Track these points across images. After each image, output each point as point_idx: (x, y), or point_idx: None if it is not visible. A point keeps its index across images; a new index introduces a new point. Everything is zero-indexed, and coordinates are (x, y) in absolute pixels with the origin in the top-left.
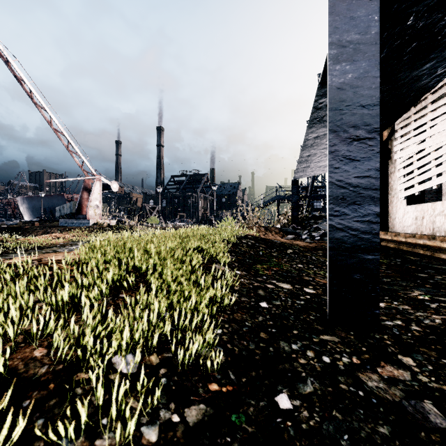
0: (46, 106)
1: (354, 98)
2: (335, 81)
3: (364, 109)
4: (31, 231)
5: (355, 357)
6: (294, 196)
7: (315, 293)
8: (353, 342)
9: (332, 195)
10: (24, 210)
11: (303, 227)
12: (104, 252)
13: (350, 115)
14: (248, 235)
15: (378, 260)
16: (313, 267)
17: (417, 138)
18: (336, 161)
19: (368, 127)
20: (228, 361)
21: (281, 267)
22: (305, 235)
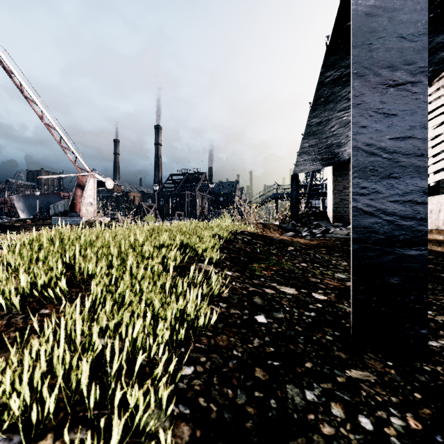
0: (37, 100)
1: (389, 26)
2: (362, 5)
3: (405, 41)
4: (22, 228)
5: (410, 416)
6: (293, 191)
7: (327, 299)
8: (397, 382)
9: (357, 165)
10: (20, 208)
11: (303, 224)
12: (39, 246)
13: (383, 51)
14: (244, 231)
15: (425, 257)
16: (318, 266)
17: (432, 122)
18: (363, 117)
19: (410, 66)
20: (195, 439)
21: (281, 267)
22: (305, 232)
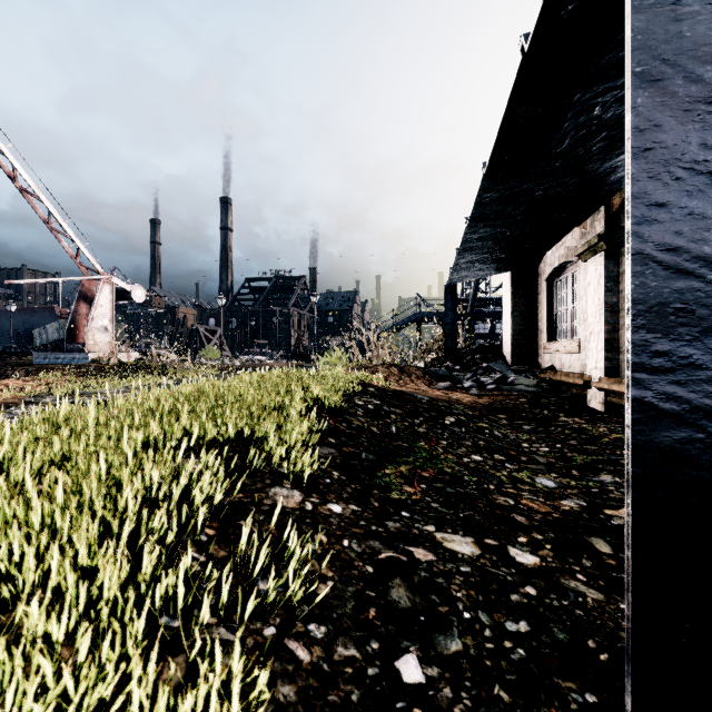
0: (3, 146)
1: None
2: None
3: None
4: None
5: None
6: (449, 312)
7: (541, 566)
8: None
9: (643, 299)
10: None
11: (464, 367)
12: None
13: (708, 20)
14: (368, 387)
15: None
16: (502, 460)
17: None
18: (658, 181)
19: None
20: None
21: (439, 469)
22: (469, 381)
